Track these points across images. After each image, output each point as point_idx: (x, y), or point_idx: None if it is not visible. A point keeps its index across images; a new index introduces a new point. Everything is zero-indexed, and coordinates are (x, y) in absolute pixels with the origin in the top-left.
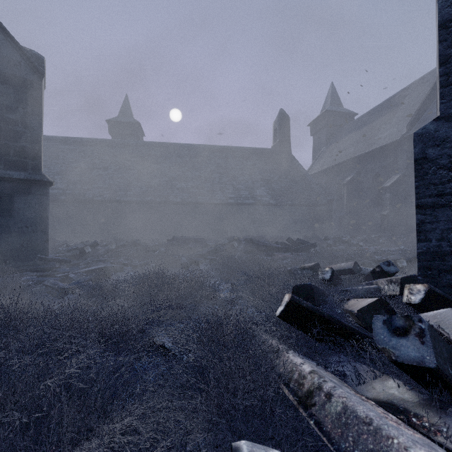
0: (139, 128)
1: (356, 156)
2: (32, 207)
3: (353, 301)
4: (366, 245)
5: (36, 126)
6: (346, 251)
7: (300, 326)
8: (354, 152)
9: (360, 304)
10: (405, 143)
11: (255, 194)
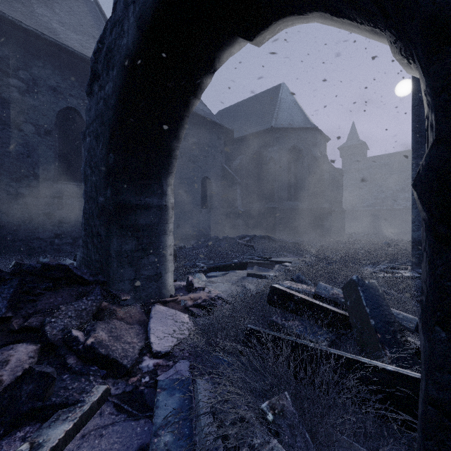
0: (364, 146)
1: None
2: (340, 219)
3: None
4: None
5: (341, 193)
6: None
7: None
8: None
9: None
10: None
11: None
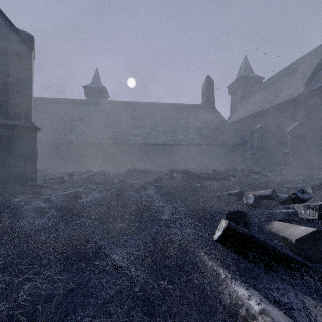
0: (105, 91)
1: (264, 109)
2: (24, 147)
3: (278, 225)
4: (272, 175)
5: (27, 86)
6: (258, 179)
7: (236, 250)
8: (263, 106)
9: (293, 232)
10: (302, 98)
11: (188, 137)
